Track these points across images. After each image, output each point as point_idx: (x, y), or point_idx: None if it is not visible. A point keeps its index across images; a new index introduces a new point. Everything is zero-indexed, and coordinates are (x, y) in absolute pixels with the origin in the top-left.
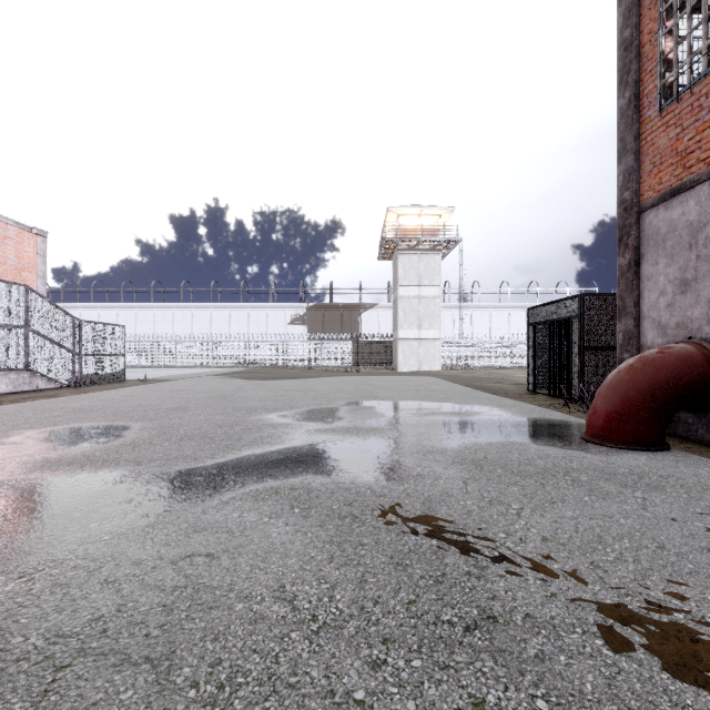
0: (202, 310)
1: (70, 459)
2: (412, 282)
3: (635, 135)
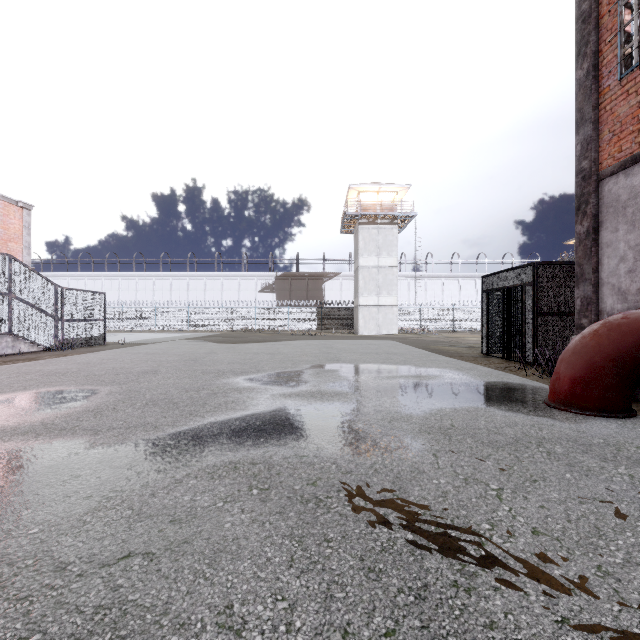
0: (180, 279)
1: (27, 428)
2: (371, 253)
3: (593, 105)
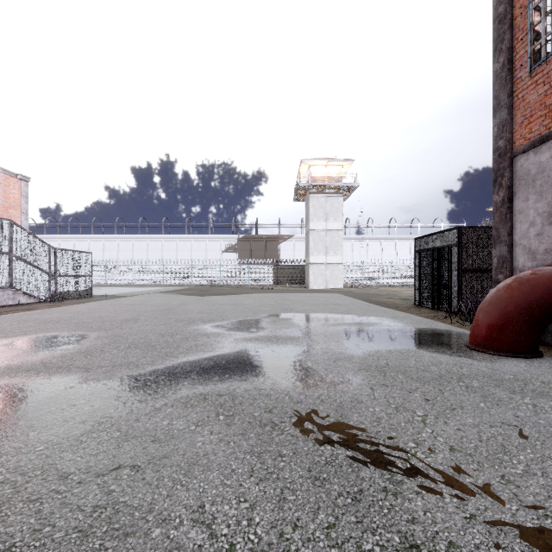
0: (155, 240)
1: (29, 366)
2: (320, 218)
3: (508, 93)
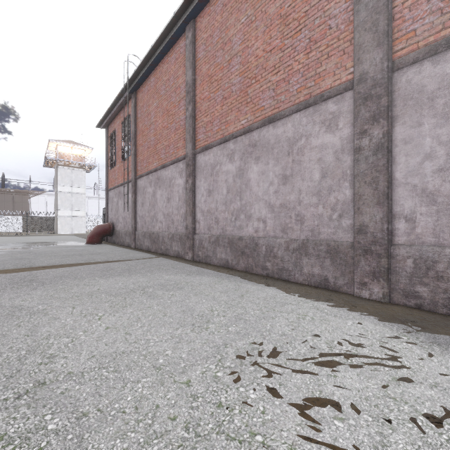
0: None
1: None
2: (67, 184)
3: (107, 172)
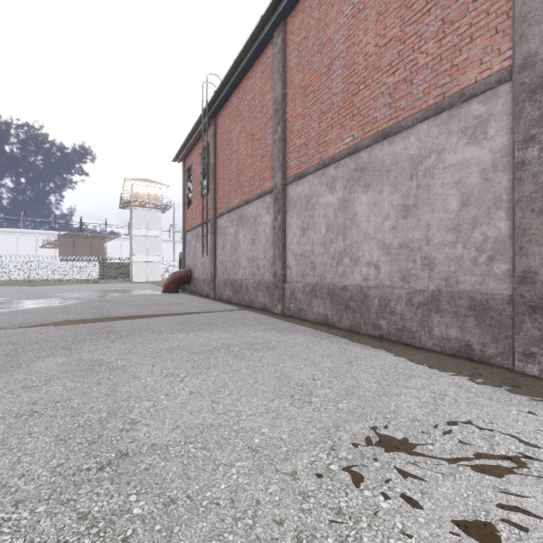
0: None
1: None
2: (142, 226)
3: (184, 212)
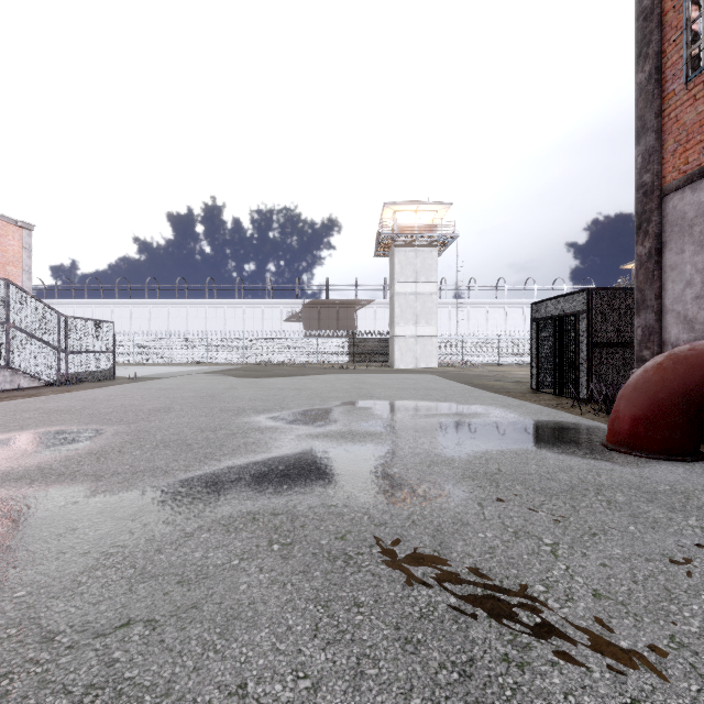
0: (197, 306)
1: (21, 473)
2: (408, 278)
3: (656, 112)
